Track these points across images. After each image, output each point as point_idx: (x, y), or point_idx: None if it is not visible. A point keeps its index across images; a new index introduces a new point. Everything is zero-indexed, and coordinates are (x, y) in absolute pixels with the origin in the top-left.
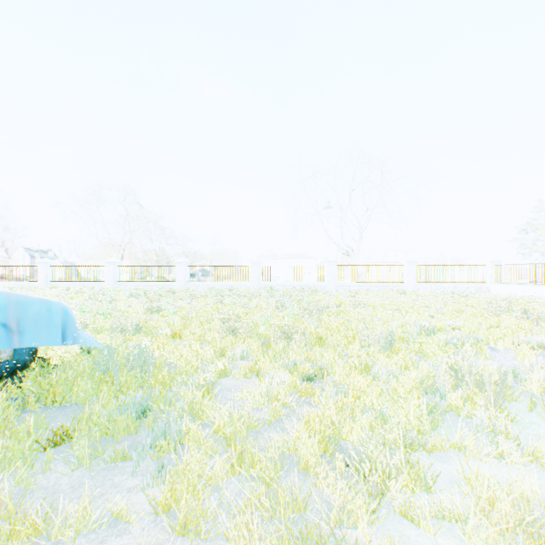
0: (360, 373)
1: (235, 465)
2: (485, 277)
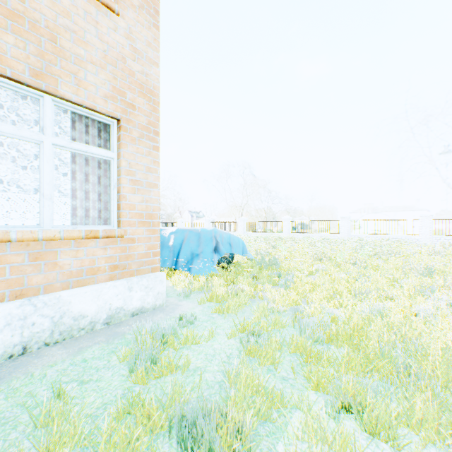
0: (390, 281)
1: (312, 289)
2: None
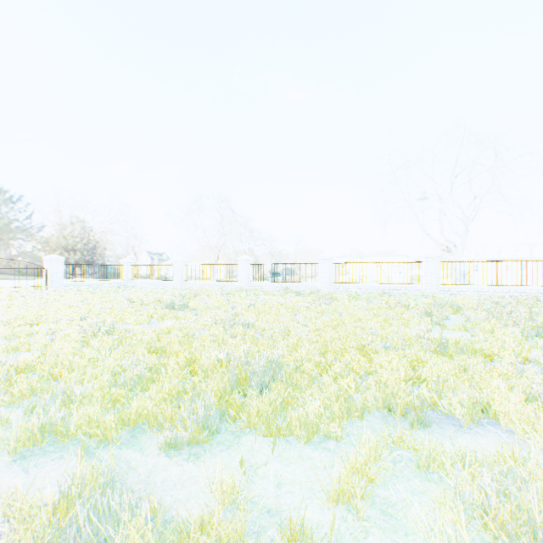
0: None
1: None
2: None
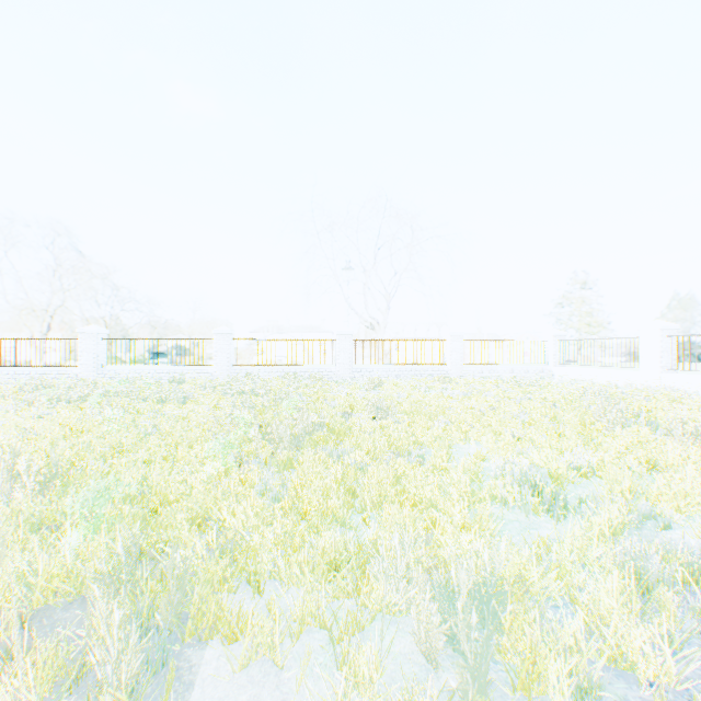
0: None
1: None
2: (548, 356)
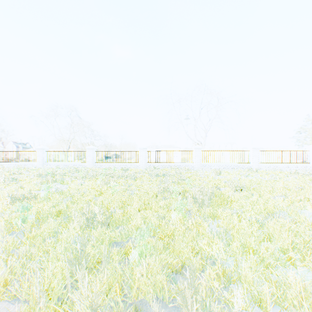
0: None
1: None
2: (309, 159)
